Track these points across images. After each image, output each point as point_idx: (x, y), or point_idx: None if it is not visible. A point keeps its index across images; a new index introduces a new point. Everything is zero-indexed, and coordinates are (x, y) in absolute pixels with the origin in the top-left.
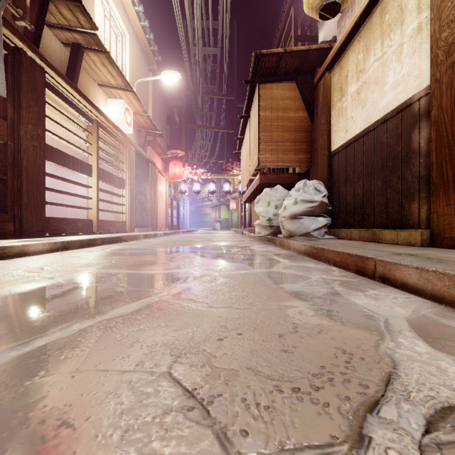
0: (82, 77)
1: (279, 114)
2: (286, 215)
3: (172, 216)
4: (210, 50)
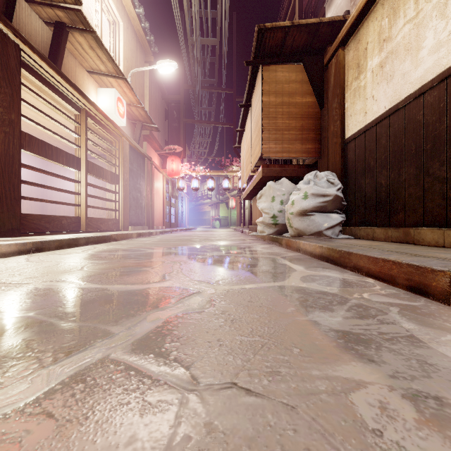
0: (69, 62)
1: (284, 99)
2: (294, 211)
3: (170, 214)
4: (208, 40)
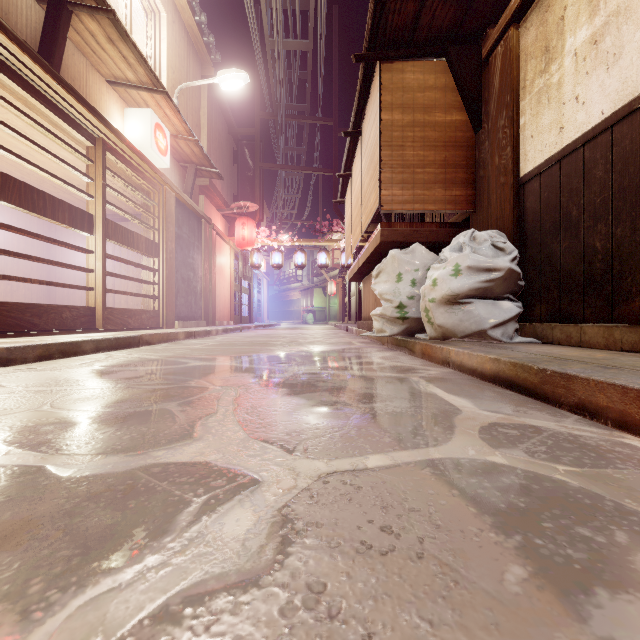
0: (75, 64)
1: (416, 116)
2: (436, 296)
3: (240, 303)
4: (296, 43)
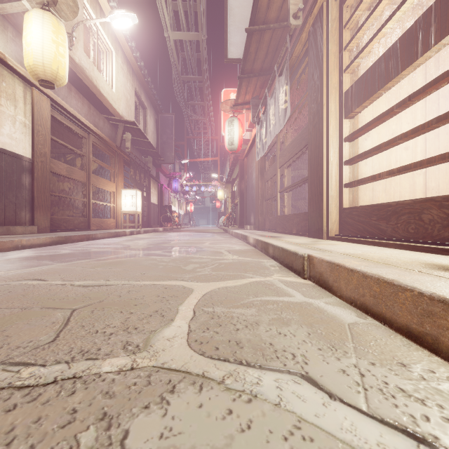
0: None
1: None
2: None
3: None
4: None
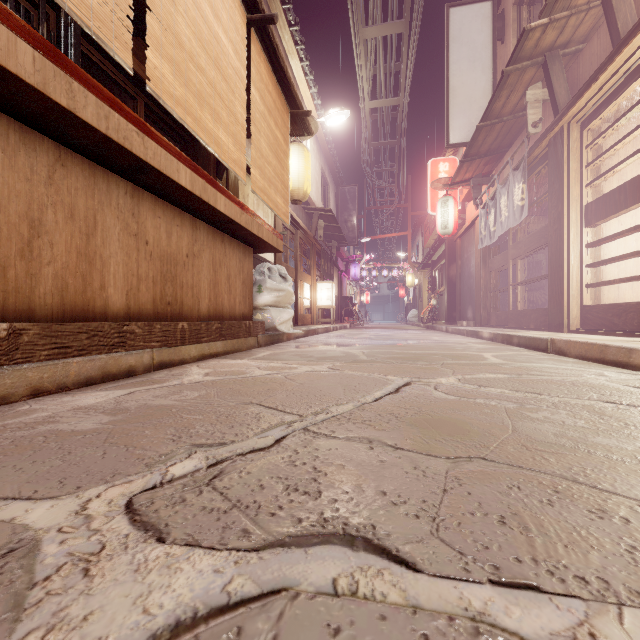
0: None
1: None
2: None
3: None
4: None
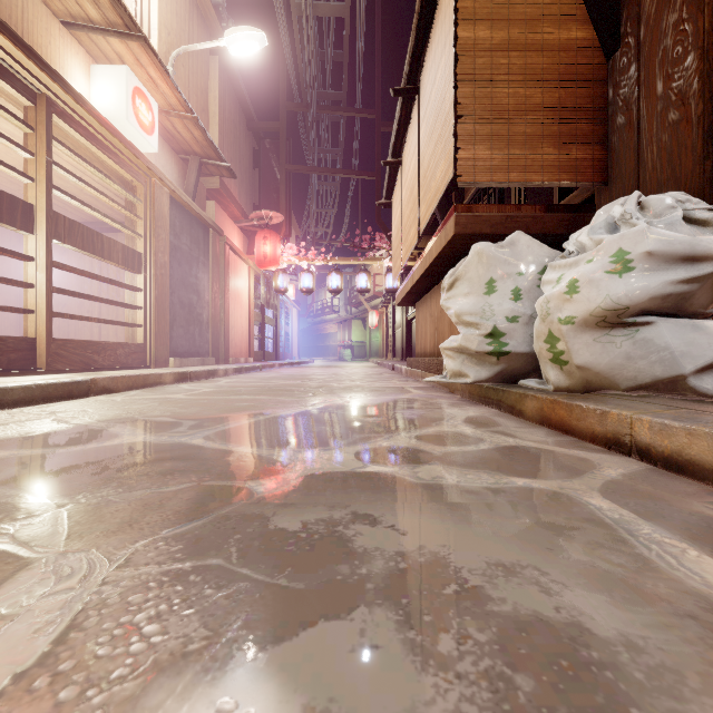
0: None
1: (512, 32)
2: (577, 312)
3: (263, 336)
4: (329, 6)
